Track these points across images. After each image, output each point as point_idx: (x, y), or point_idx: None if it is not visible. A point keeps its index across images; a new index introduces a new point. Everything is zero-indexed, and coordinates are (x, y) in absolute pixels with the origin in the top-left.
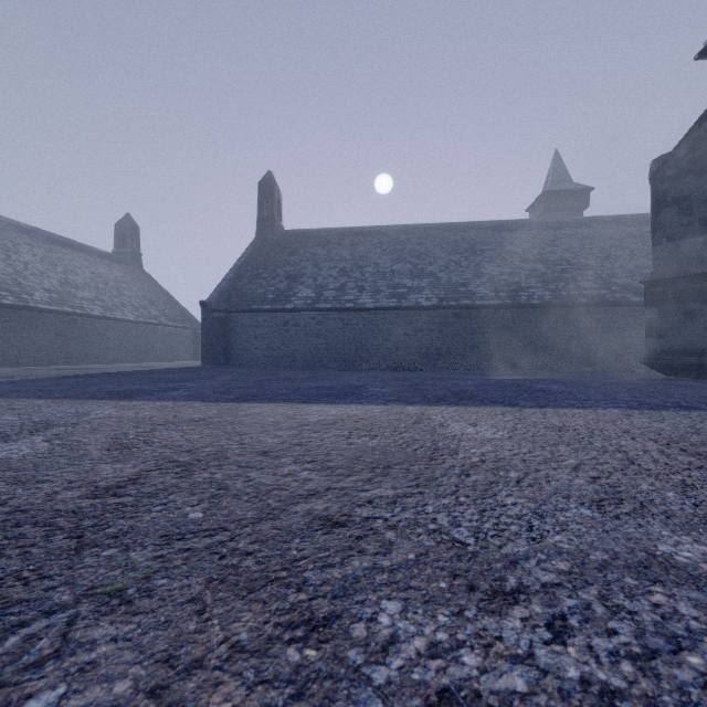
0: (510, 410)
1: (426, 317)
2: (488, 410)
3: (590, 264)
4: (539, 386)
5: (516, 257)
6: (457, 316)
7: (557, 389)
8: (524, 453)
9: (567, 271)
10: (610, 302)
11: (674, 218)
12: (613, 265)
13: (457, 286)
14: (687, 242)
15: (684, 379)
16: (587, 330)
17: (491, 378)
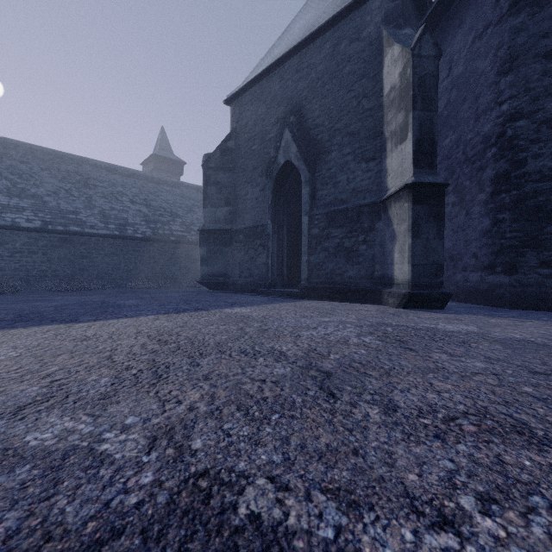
0: (61, 327)
1: (27, 239)
2: (35, 330)
3: (179, 214)
4: (121, 302)
5: (126, 198)
6: (66, 241)
7: (132, 303)
8: (9, 371)
9: (164, 216)
10: (190, 241)
11: (214, 193)
12: (193, 217)
13: (67, 213)
14: (220, 209)
15: (218, 291)
16: (176, 260)
17: (85, 297)
